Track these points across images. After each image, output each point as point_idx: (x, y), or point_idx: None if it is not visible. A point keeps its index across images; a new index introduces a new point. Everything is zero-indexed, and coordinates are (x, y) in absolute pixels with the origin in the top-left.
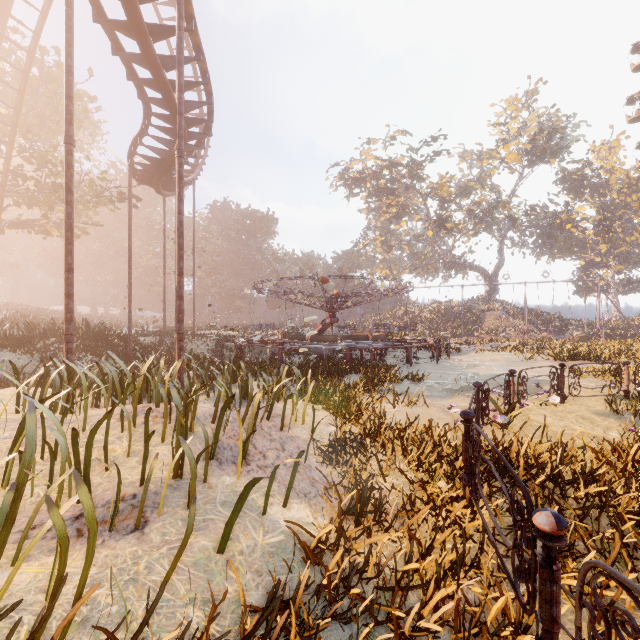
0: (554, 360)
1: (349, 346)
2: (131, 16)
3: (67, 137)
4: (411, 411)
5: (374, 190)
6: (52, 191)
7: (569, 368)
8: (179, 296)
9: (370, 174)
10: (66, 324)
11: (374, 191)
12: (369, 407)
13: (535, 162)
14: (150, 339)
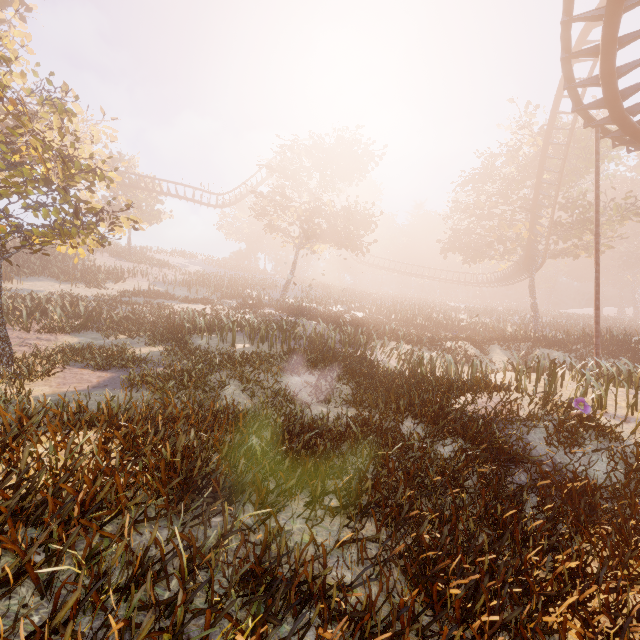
0: None
1: None
2: (638, 141)
3: (595, 235)
4: None
5: None
6: (581, 225)
7: None
8: None
9: None
10: (595, 339)
11: None
12: None
13: None
14: None
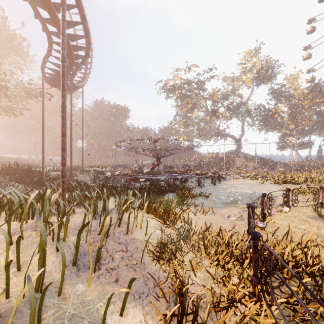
0: (274, 184)
1: (167, 177)
2: None
3: None
4: (205, 218)
5: (180, 95)
6: None
7: (292, 191)
8: (62, 149)
9: (178, 87)
10: None
11: (180, 95)
12: (181, 216)
13: (259, 83)
14: (57, 173)
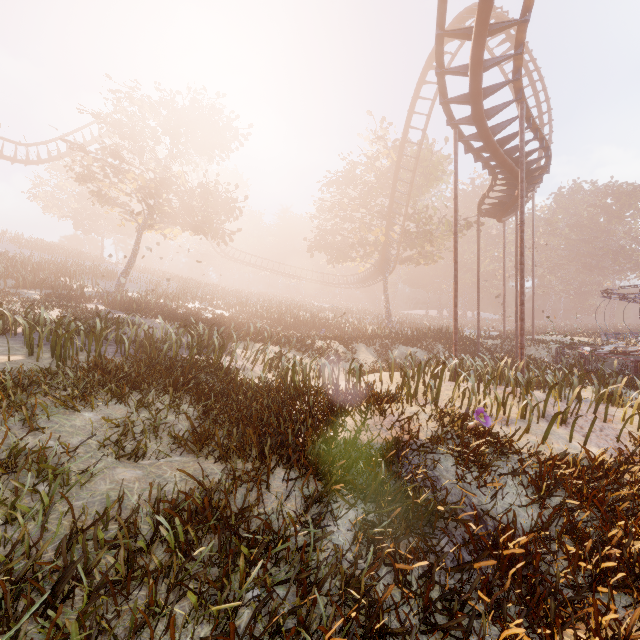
0: None
1: None
2: (488, 147)
3: (455, 234)
4: None
5: None
6: (423, 236)
7: None
8: (520, 319)
9: None
10: (454, 335)
11: None
12: None
13: None
14: (491, 342)
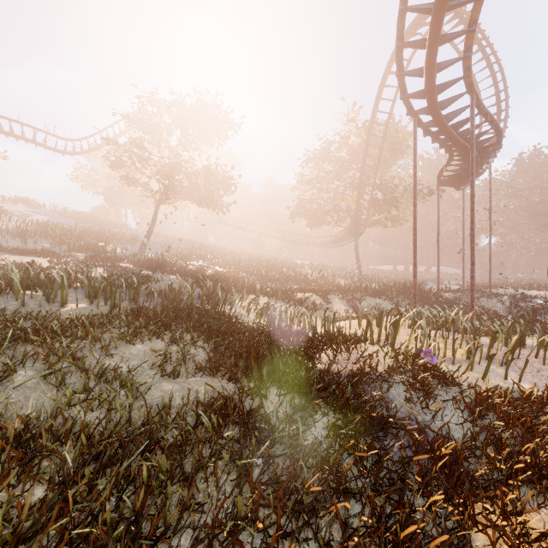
0: None
1: None
2: (443, 132)
3: (414, 205)
4: None
5: None
6: (389, 202)
7: None
8: (471, 277)
9: None
10: (413, 290)
11: None
12: None
13: None
14: (451, 295)
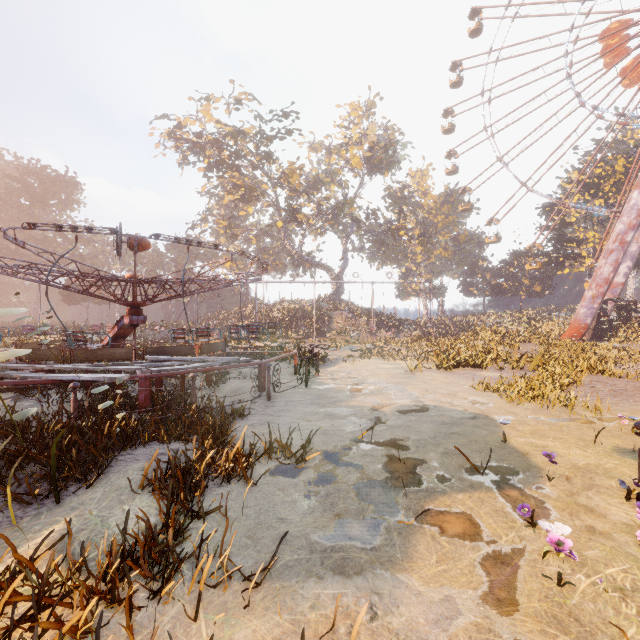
0: (438, 369)
1: (148, 371)
2: None
3: None
4: None
5: (215, 161)
6: None
7: None
8: None
9: (210, 140)
10: None
11: (215, 162)
12: None
13: (373, 171)
14: None
